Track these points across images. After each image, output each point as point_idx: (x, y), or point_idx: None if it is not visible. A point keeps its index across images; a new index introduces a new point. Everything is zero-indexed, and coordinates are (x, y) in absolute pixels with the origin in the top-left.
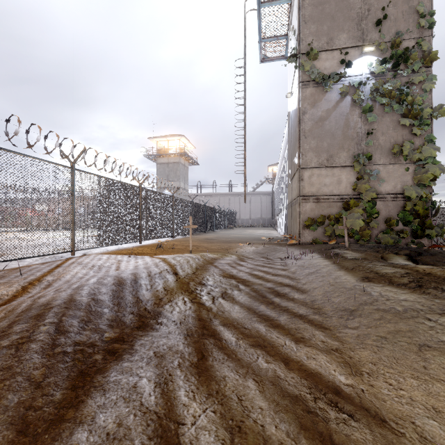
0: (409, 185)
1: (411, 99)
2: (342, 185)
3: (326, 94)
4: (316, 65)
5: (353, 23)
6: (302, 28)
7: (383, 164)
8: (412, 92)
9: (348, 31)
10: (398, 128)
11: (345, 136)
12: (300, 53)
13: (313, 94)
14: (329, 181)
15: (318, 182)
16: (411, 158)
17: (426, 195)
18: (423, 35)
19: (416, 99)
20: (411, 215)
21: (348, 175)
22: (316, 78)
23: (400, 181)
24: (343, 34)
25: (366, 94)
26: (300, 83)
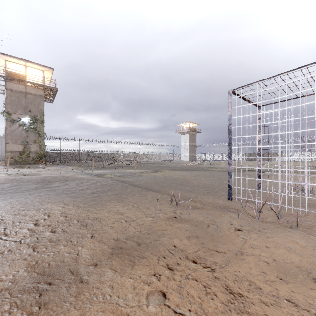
0: (38, 150)
1: (38, 130)
2: (20, 148)
3: (15, 124)
4: (11, 116)
5: (23, 108)
6: (6, 105)
7: (32, 144)
8: (39, 128)
9: (21, 110)
10: (35, 136)
11: (21, 136)
12: (6, 112)
13: (10, 124)
14: (16, 147)
15: (12, 147)
16: (39, 143)
17: (42, 152)
18: (42, 116)
19: (40, 130)
20: (38, 156)
21: (21, 146)
22: (11, 120)
23: (36, 149)
24: (20, 110)
25: (27, 127)
26: (6, 120)
